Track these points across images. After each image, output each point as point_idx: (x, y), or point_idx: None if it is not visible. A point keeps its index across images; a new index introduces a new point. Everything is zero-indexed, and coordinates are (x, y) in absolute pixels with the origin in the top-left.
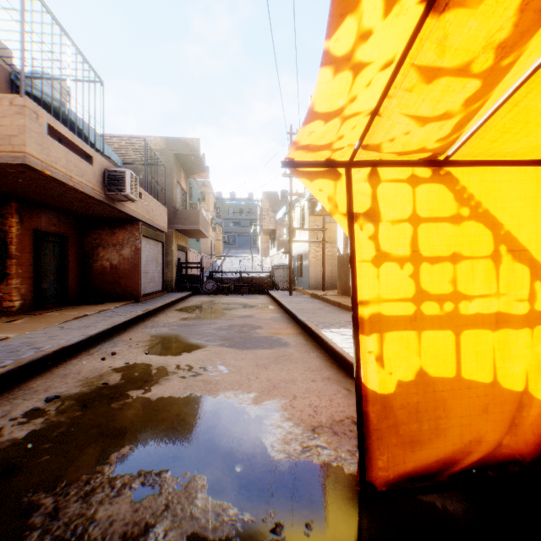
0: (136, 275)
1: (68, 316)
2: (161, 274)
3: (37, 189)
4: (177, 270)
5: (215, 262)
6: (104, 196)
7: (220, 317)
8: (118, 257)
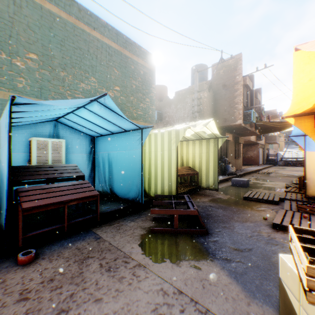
0: (257, 158)
1: (249, 166)
2: (262, 158)
3: (244, 142)
4: (265, 157)
5: (279, 153)
6: (255, 141)
7: (288, 169)
8: (252, 153)
